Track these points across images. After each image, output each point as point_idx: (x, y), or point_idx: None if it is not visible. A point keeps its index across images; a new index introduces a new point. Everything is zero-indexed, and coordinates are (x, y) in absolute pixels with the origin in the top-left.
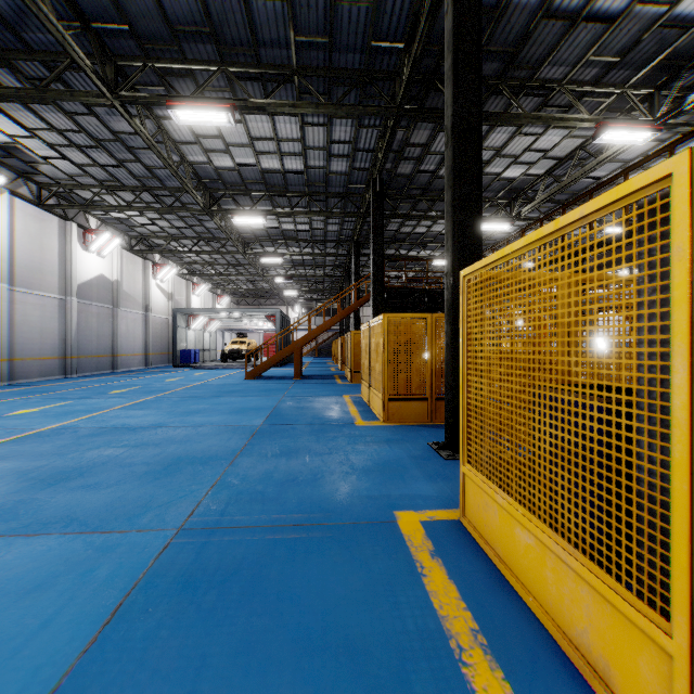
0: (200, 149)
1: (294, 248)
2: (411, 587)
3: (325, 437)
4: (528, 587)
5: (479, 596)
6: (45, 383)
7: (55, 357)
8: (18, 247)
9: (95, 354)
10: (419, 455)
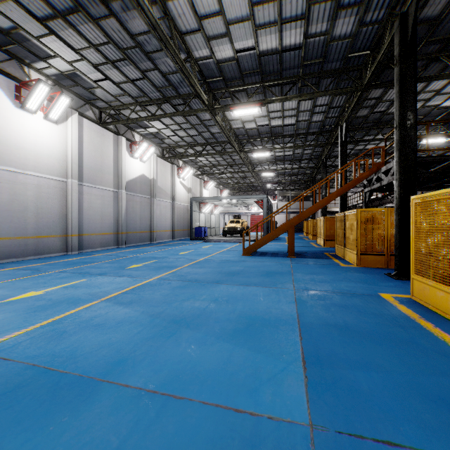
0: (202, 38)
1: (278, 145)
2: None
3: None
4: None
5: None
6: (99, 252)
7: (111, 233)
8: (85, 154)
9: (139, 230)
10: None
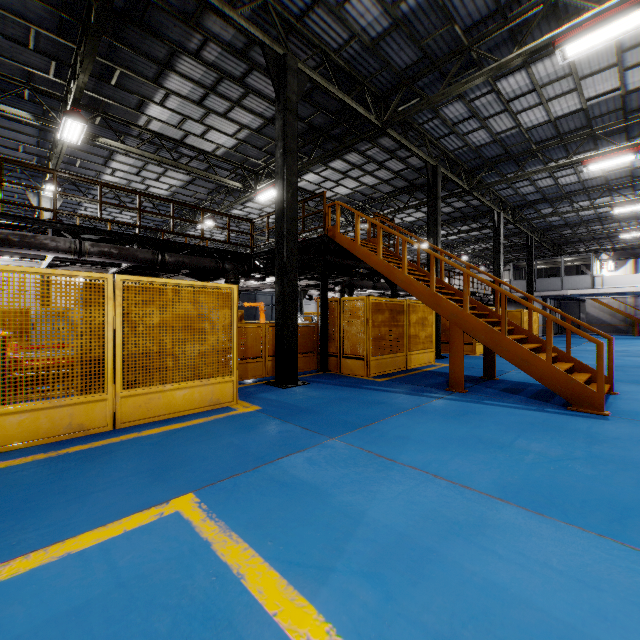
0: None
1: None
2: None
3: None
4: None
5: None
6: None
7: None
8: None
9: None
10: None
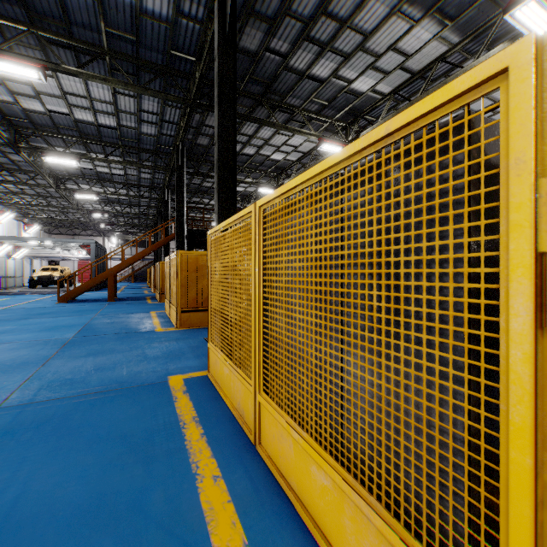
0: (5, 89)
1: (109, 188)
2: (167, 407)
3: (129, 341)
4: (227, 394)
5: (203, 404)
6: None
7: None
8: None
9: None
10: (195, 346)
